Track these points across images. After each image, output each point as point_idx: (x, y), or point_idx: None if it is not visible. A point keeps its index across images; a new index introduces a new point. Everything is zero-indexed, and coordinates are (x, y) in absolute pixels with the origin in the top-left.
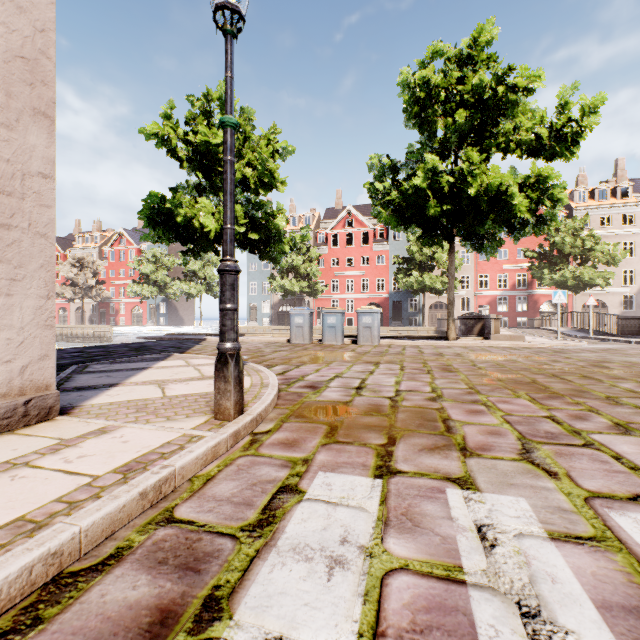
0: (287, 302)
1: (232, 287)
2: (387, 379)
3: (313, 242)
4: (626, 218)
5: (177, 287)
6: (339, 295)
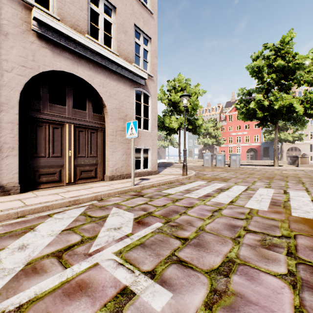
0: (206, 148)
1: (185, 153)
2: (226, 174)
3: (219, 120)
4: None
5: (159, 143)
6: (232, 144)
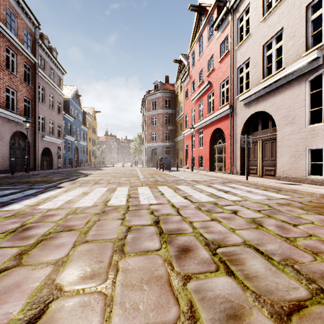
0: None
1: None
2: None
3: None
4: None
5: None
6: None
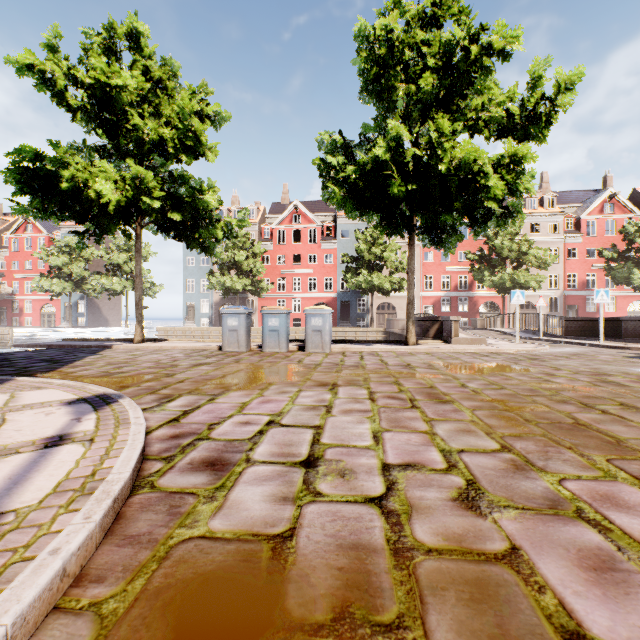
0: (229, 301)
1: None
2: (357, 427)
3: (258, 237)
4: (551, 227)
5: (96, 282)
6: (286, 294)
